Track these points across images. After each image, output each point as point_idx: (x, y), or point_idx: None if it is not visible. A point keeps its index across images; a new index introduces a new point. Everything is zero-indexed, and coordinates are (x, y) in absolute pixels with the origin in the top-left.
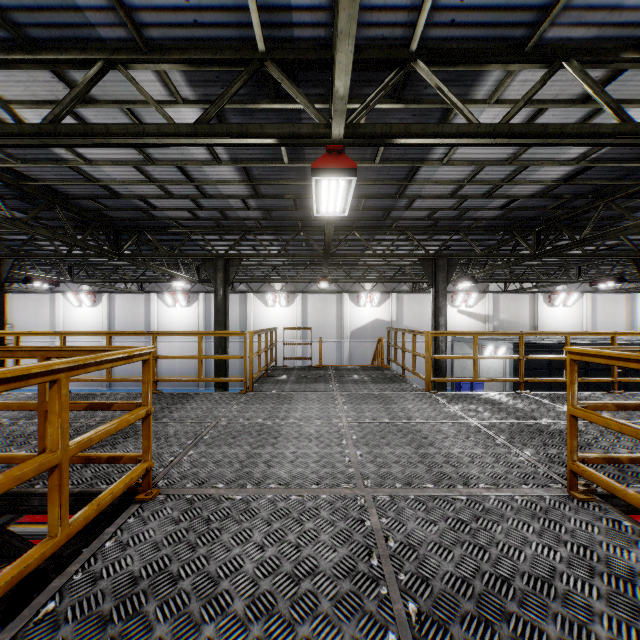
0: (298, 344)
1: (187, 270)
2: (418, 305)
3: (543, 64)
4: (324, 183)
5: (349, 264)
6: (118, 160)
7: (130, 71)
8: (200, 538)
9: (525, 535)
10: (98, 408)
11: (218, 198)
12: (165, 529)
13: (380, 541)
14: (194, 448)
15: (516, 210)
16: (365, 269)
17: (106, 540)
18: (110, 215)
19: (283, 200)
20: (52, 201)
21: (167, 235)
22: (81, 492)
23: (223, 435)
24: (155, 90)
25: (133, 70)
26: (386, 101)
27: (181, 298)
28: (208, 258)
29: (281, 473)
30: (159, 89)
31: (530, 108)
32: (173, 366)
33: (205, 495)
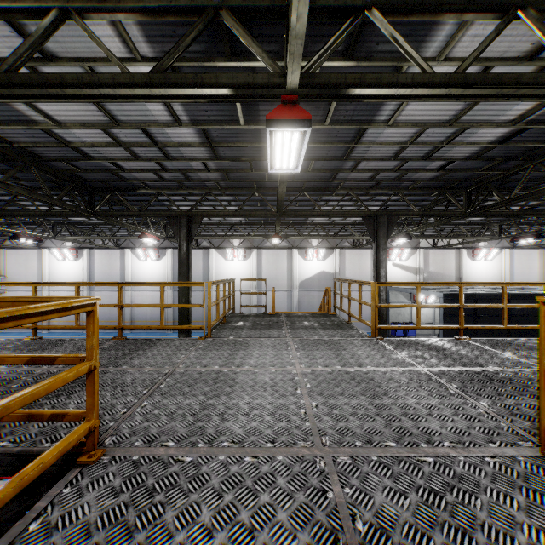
0: (253, 293)
1: (156, 228)
2: (358, 259)
3: (497, 15)
4: (279, 136)
5: (298, 223)
6: (85, 122)
7: (88, 25)
8: (140, 517)
9: (510, 512)
10: (40, 362)
11: (180, 160)
12: (102, 503)
13: (346, 521)
14: (149, 398)
15: (451, 172)
16: (312, 227)
17: (32, 520)
18: (84, 177)
19: (240, 162)
20: (29, 163)
21: (136, 196)
22: (21, 452)
23: (179, 383)
24: (114, 47)
25: (90, 24)
26: (338, 59)
27: (152, 253)
28: (173, 216)
29: (235, 428)
30: (118, 45)
31: (476, 67)
32: (145, 312)
33: (153, 456)
